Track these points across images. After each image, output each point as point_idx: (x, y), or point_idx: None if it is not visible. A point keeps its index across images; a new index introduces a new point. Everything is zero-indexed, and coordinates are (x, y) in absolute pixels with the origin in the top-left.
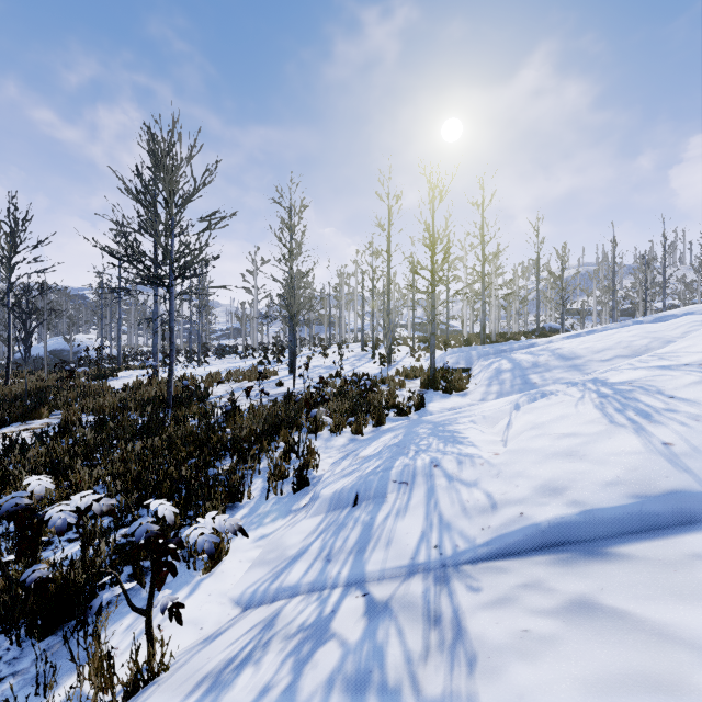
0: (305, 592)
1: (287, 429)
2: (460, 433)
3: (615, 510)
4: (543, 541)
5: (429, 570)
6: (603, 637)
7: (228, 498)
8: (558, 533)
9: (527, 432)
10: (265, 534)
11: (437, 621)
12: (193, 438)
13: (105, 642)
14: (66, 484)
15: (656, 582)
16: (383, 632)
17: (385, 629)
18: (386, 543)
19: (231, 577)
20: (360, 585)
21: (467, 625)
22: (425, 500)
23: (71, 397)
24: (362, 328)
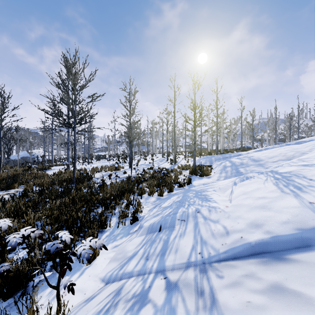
0: (136, 275)
1: (128, 194)
2: (208, 196)
3: (289, 236)
4: (253, 251)
5: (196, 265)
6: (291, 308)
7: (100, 227)
8: (260, 247)
9: (241, 196)
10: (117, 245)
11: (201, 293)
12: (84, 198)
13: (36, 302)
14: (23, 220)
15: (314, 276)
16: (175, 299)
17: (176, 297)
18: (175, 251)
19: (100, 267)
20: (162, 272)
21: (218, 297)
22: (193, 229)
23: (29, 178)
24: (162, 147)
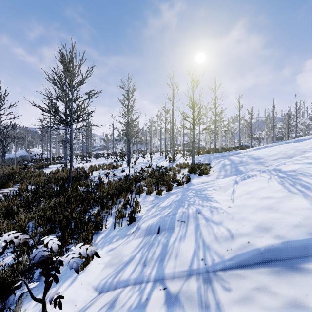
0: (132, 284)
1: (125, 193)
2: (209, 195)
3: (302, 242)
4: (262, 258)
5: (199, 274)
6: None
7: (95, 228)
8: (271, 254)
9: (244, 196)
10: (113, 248)
11: (207, 310)
12: (80, 197)
13: None
14: (13, 221)
15: None
16: None
17: None
18: (175, 256)
19: (94, 273)
20: (161, 281)
21: None
22: (194, 232)
23: (25, 177)
24: (160, 145)
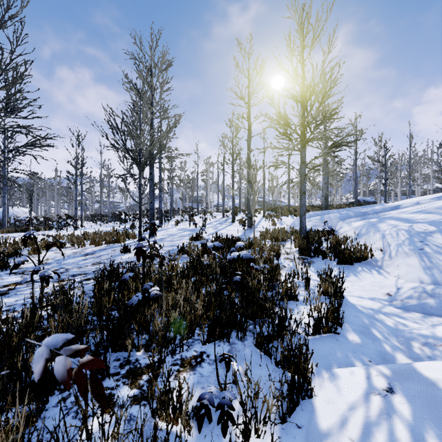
0: None
1: None
2: None
3: None
4: None
5: None
6: None
7: None
8: None
9: None
10: None
11: None
12: None
13: None
14: None
15: None
16: None
17: None
18: None
19: None
20: None
21: None
22: None
23: None
24: (223, 198)
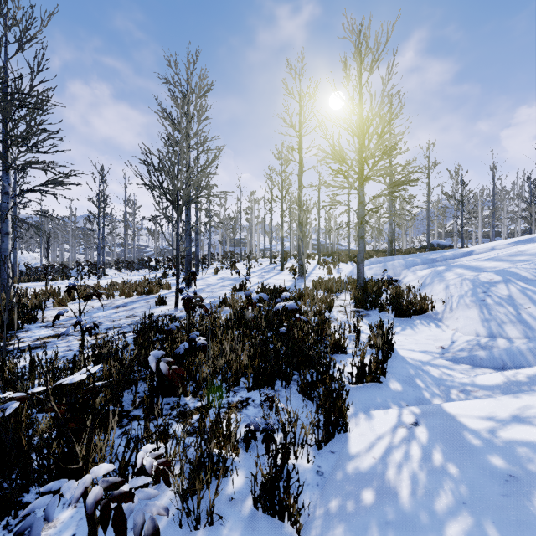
0: None
1: None
2: None
3: None
4: None
5: None
6: None
7: None
8: None
9: None
10: None
11: None
12: None
13: None
14: None
15: None
16: None
17: None
18: None
19: None
20: None
21: None
22: None
23: None
24: (270, 242)
